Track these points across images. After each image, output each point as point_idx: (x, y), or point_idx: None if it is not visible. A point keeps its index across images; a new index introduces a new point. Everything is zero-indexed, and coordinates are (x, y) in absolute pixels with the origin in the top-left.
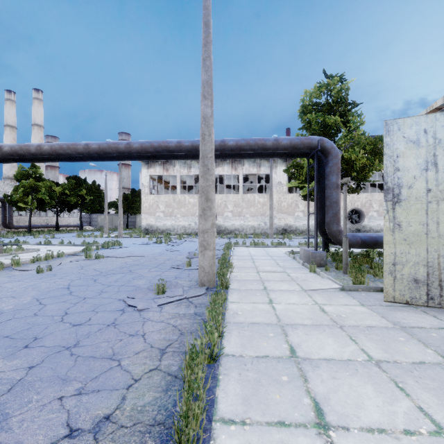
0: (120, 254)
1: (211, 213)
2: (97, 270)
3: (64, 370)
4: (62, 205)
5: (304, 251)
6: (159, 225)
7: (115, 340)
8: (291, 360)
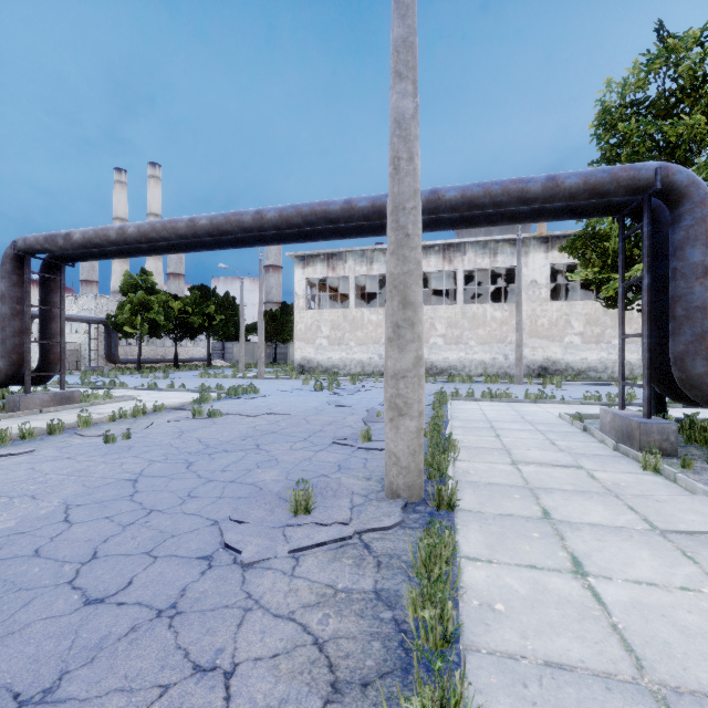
0: (250, 410)
1: (413, 334)
2: (202, 441)
3: None
4: (183, 328)
5: (615, 417)
6: (322, 359)
7: (150, 687)
8: None
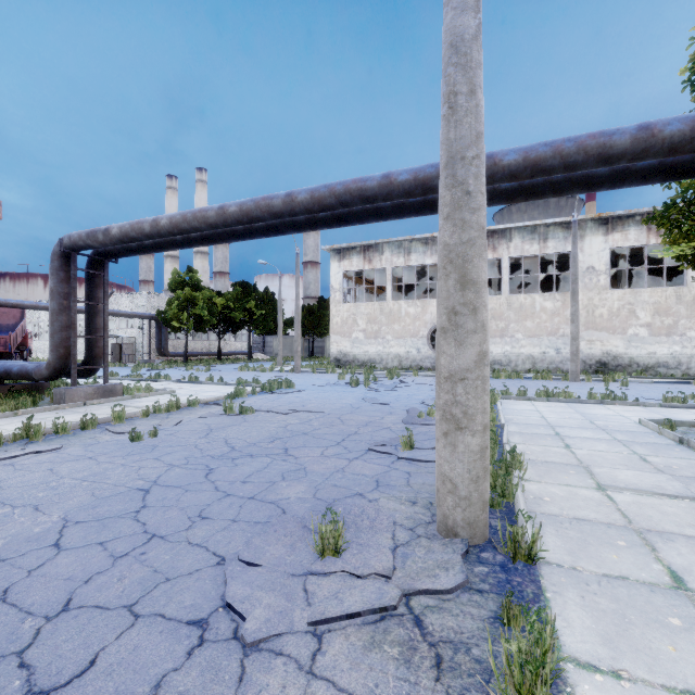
0: (283, 407)
1: (475, 322)
2: (228, 441)
3: None
4: (226, 323)
5: None
6: (358, 352)
7: None
8: None
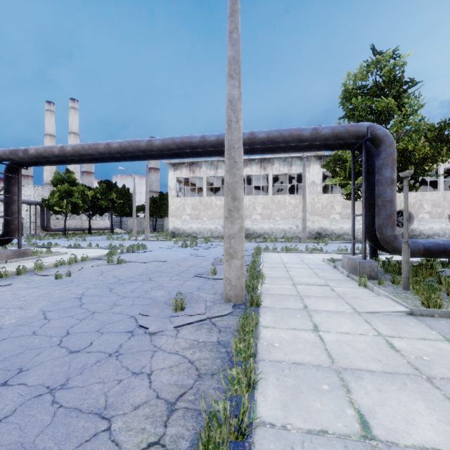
0: (143, 259)
1: (238, 214)
2: (116, 276)
3: (33, 433)
4: (94, 208)
5: (349, 259)
6: (186, 228)
7: (113, 380)
8: (365, 445)
